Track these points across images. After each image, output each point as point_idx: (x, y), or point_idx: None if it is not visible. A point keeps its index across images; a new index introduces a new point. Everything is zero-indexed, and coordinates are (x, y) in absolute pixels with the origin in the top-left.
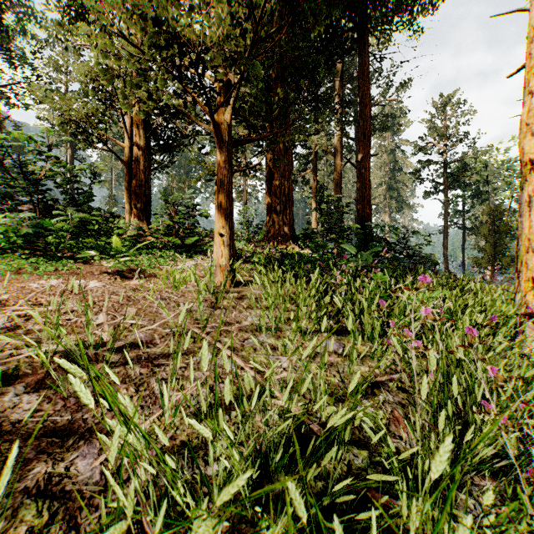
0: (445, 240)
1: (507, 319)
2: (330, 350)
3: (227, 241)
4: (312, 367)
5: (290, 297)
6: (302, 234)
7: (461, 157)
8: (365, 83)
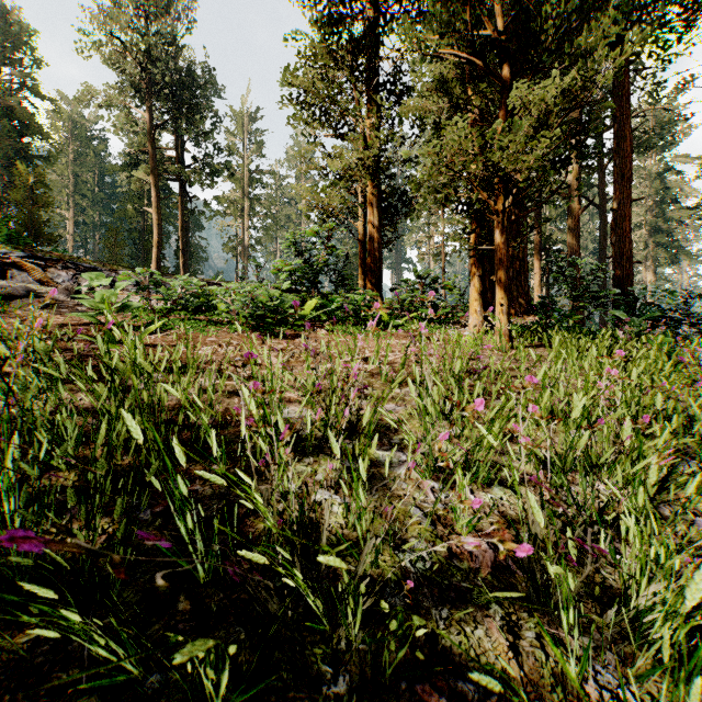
0: None
1: None
2: None
3: (505, 310)
4: None
5: None
6: (539, 302)
7: None
8: (624, 111)
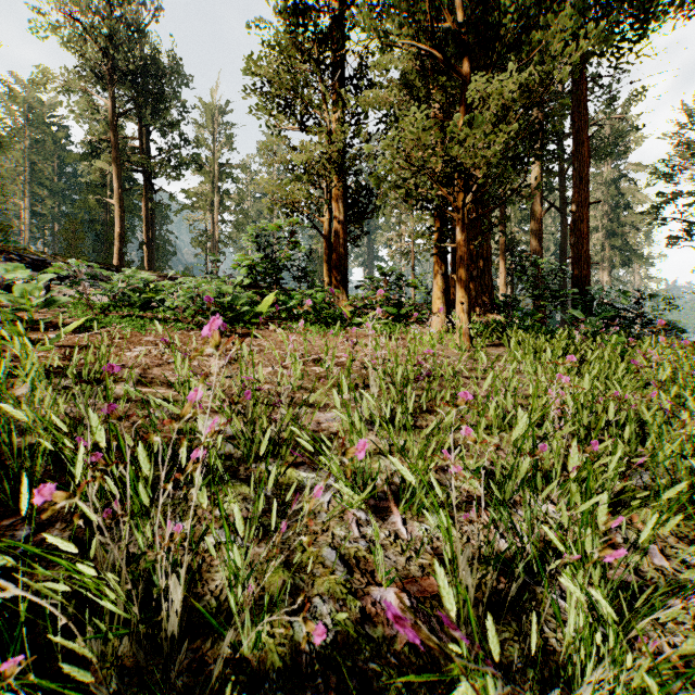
0: None
1: None
2: None
3: (466, 309)
4: None
5: None
6: (502, 301)
7: None
8: (582, 117)
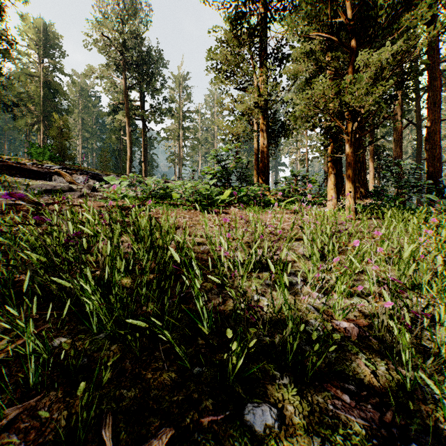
0: None
1: None
2: None
3: (352, 195)
4: None
5: None
6: (373, 190)
7: None
8: (434, 60)
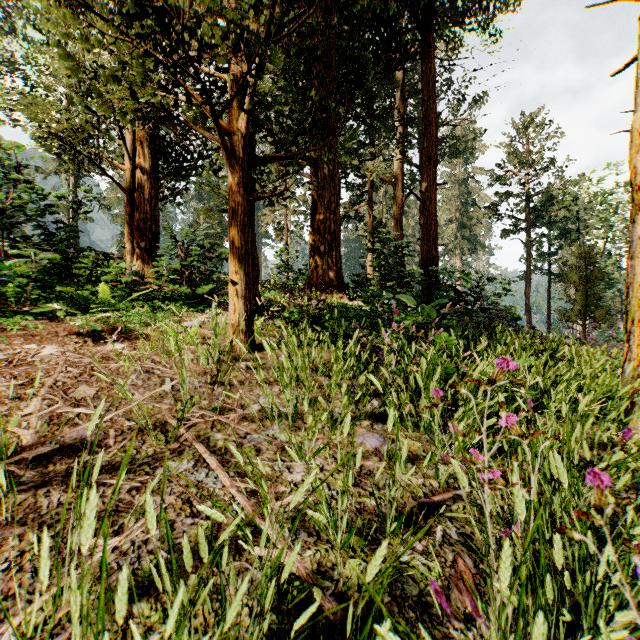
0: (528, 288)
1: (612, 394)
2: (357, 466)
3: (242, 291)
4: (338, 481)
5: (326, 366)
6: (352, 280)
7: (547, 188)
8: (431, 95)
